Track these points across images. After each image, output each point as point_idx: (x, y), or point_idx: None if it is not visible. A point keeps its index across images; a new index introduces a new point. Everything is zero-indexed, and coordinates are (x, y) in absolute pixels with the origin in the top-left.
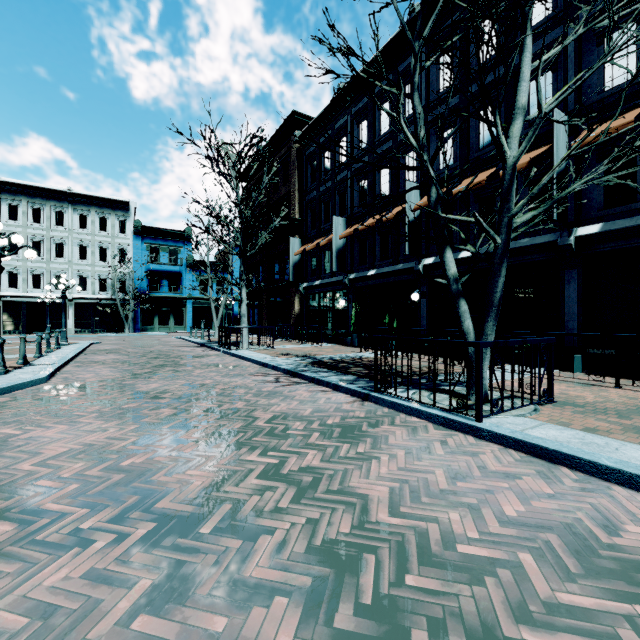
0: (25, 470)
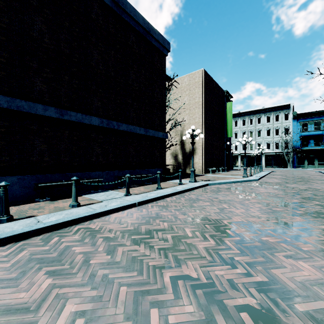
0: (257, 192)
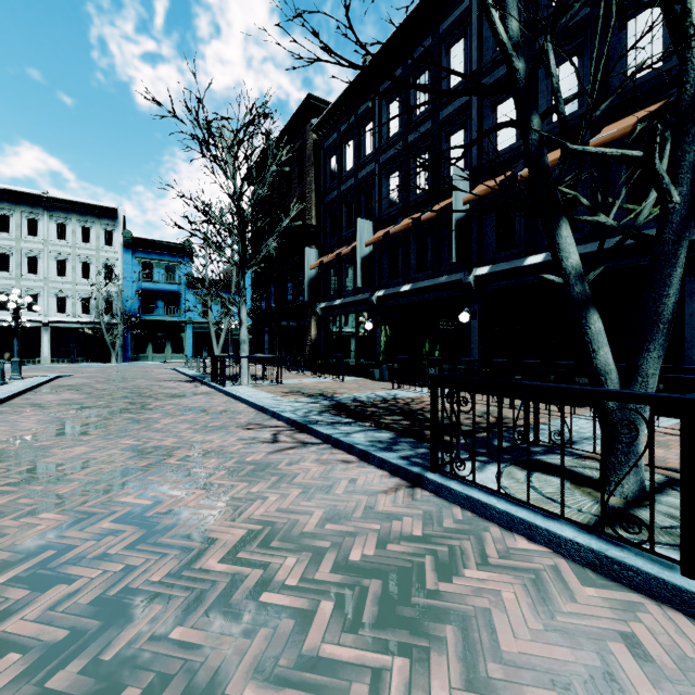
0: None
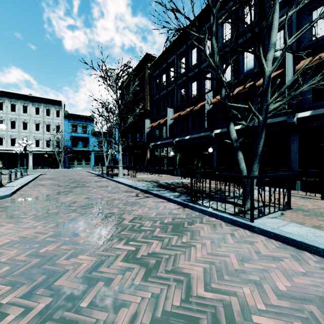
0: None
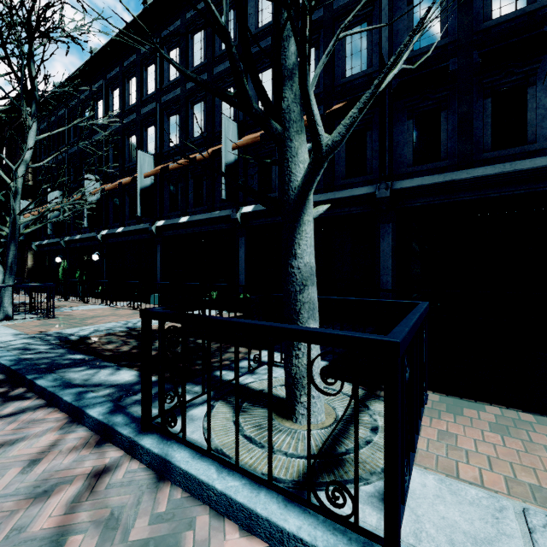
0: None
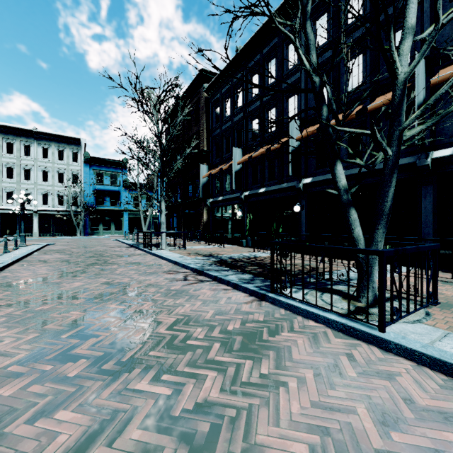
0: None
